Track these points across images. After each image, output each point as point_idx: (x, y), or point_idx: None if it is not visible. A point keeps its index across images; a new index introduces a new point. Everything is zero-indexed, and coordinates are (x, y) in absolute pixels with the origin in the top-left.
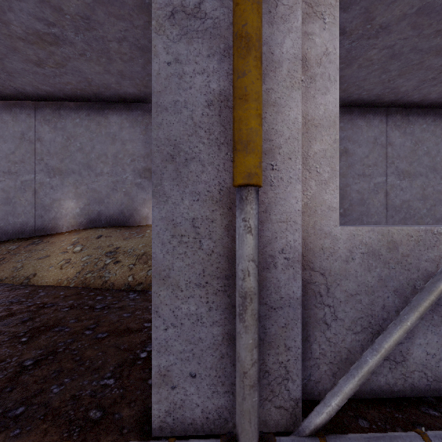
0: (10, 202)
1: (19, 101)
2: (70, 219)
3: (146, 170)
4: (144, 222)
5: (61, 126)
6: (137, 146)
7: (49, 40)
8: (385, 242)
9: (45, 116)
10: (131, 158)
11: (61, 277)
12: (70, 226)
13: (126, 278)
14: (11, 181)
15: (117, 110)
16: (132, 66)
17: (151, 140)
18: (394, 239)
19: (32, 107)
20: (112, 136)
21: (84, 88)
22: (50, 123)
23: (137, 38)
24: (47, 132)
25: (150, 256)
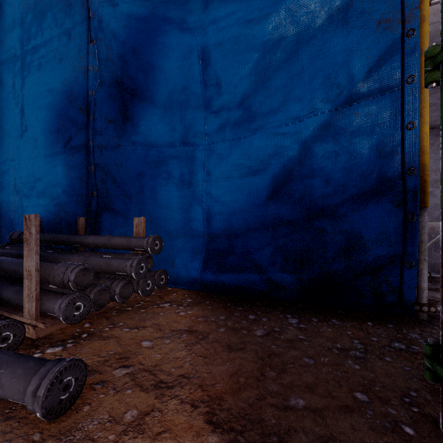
0: None
1: None
2: None
3: None
4: None
5: None
6: None
7: None
8: (429, 227)
9: None
10: None
11: None
12: None
13: None
14: None
15: None
16: None
17: None
18: (433, 226)
19: None
20: None
21: None
22: None
23: None
24: None
25: None
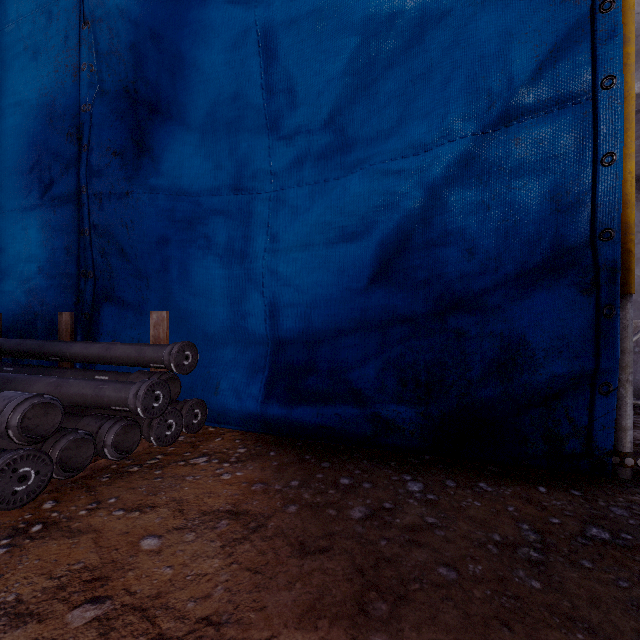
0: None
1: None
2: None
3: None
4: None
5: None
6: None
7: None
8: None
9: None
10: None
11: None
12: None
13: None
14: None
15: None
16: None
17: None
18: None
19: None
20: None
21: None
22: None
23: None
24: None
25: None
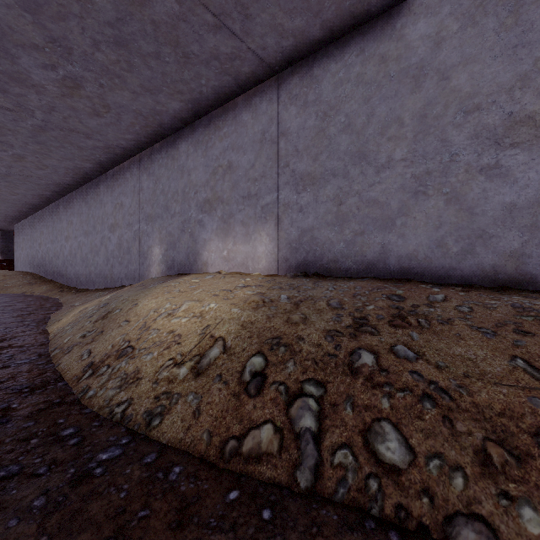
0: (129, 251)
1: (133, 158)
2: (157, 267)
3: (206, 202)
4: (205, 269)
5: (152, 171)
6: (199, 174)
7: (72, 85)
8: None
9: (145, 165)
10: (195, 190)
11: (60, 326)
12: (157, 274)
13: (67, 338)
14: (130, 233)
15: (184, 136)
16: (141, 73)
17: (210, 161)
18: None
19: (138, 160)
20: (181, 169)
21: (147, 123)
22: (147, 171)
23: (100, 32)
24: (145, 180)
25: (109, 313)
